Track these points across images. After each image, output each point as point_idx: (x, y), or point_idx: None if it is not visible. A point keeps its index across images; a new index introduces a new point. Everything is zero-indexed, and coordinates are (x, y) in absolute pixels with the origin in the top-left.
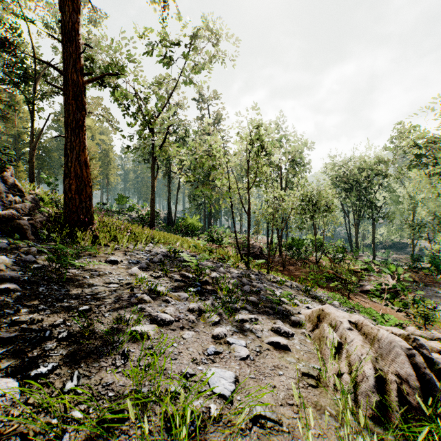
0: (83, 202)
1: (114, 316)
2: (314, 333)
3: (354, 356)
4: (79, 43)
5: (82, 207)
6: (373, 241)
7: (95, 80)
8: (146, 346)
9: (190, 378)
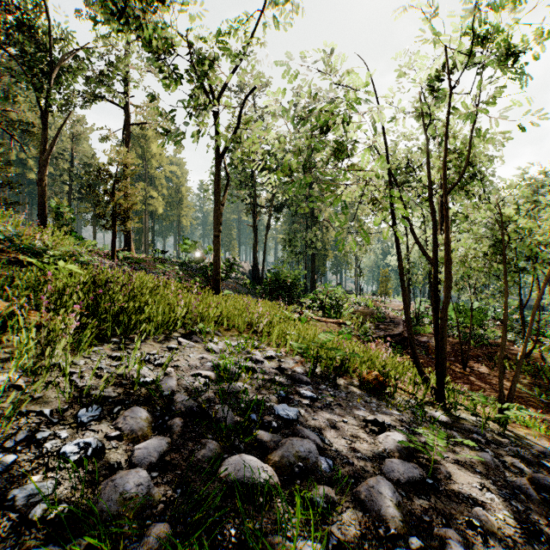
0: None
1: None
2: None
3: None
4: None
5: None
6: None
7: None
8: None
9: None
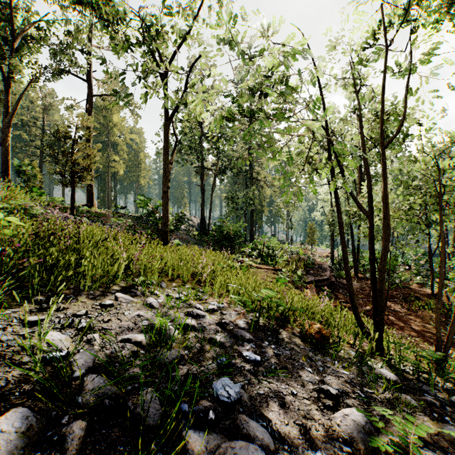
0: None
1: None
2: None
3: None
4: None
5: None
6: None
7: None
8: None
9: None
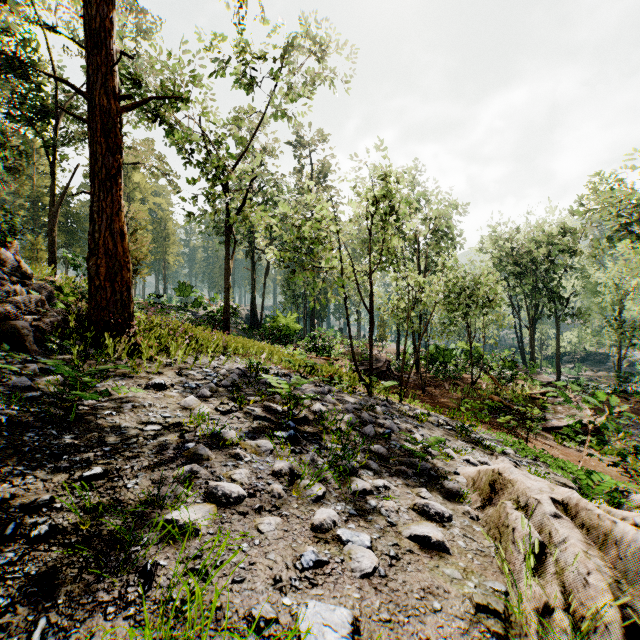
0: (118, 292)
1: (142, 487)
2: (485, 513)
3: (572, 574)
4: (111, 49)
5: (116, 301)
6: (558, 351)
7: (136, 107)
8: (190, 551)
9: (266, 629)
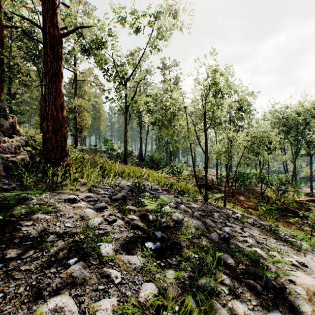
0: (59, 141)
1: None
2: None
3: None
4: (55, 0)
5: (58, 146)
6: (310, 175)
7: (69, 34)
8: None
9: None
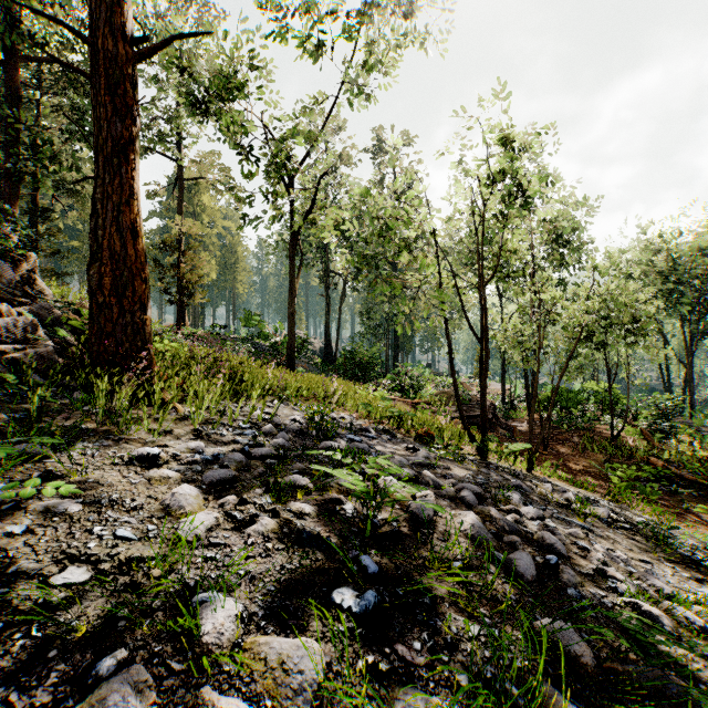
0: (128, 312)
1: None
2: None
3: None
4: None
5: (125, 324)
6: None
7: (153, 53)
8: None
9: None
